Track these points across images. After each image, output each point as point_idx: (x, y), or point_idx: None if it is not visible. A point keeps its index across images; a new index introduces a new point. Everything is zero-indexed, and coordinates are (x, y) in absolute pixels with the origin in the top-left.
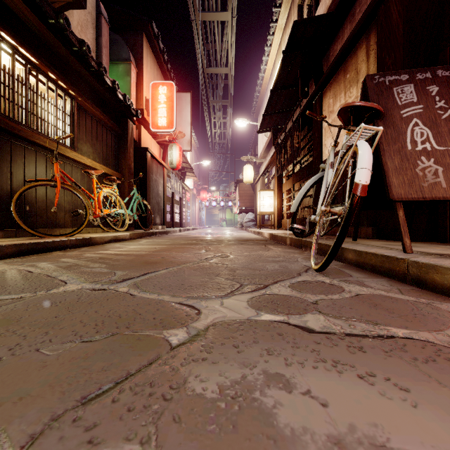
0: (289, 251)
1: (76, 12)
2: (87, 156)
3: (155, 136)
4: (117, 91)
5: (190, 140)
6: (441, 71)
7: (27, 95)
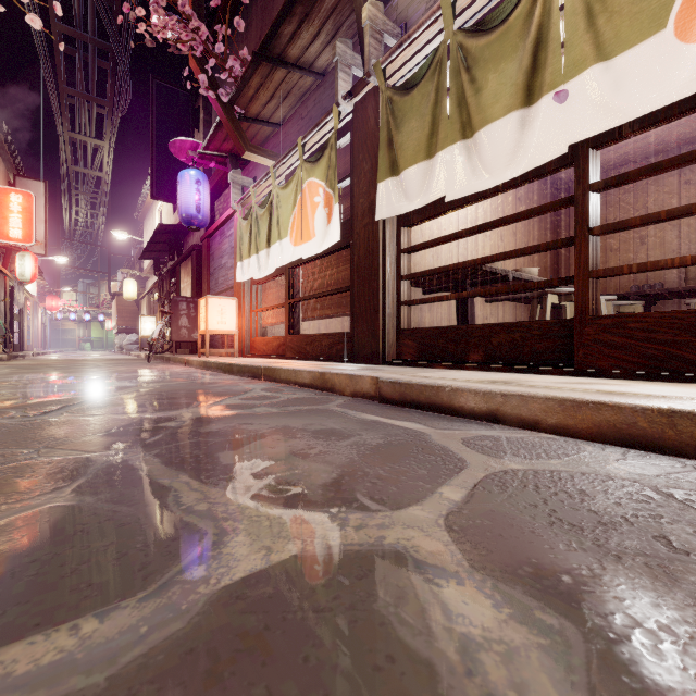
0: None
1: None
2: None
3: None
4: None
5: (44, 242)
6: (196, 299)
7: None
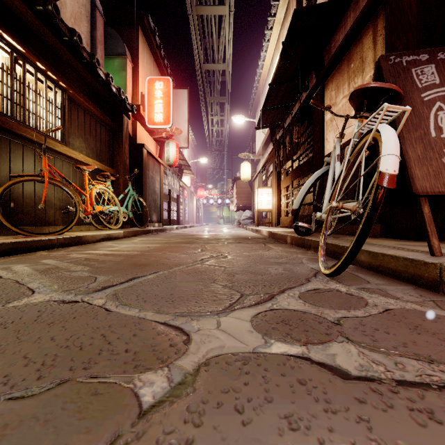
0: (291, 251)
1: (69, 3)
2: (79, 151)
3: (152, 133)
4: (111, 85)
5: (187, 137)
6: None
7: (13, 85)
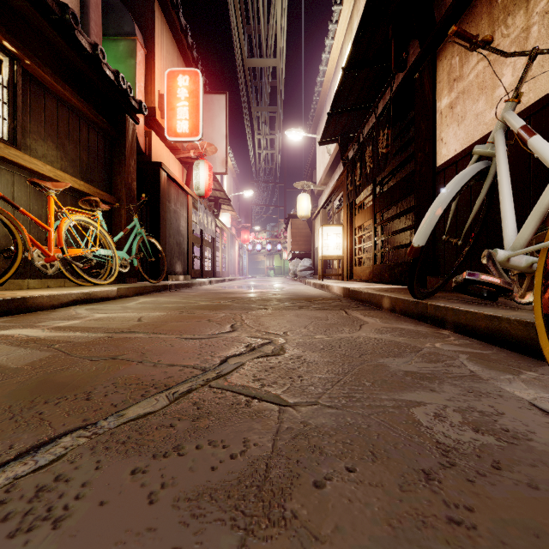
0: (406, 328)
1: None
2: (48, 162)
3: (176, 151)
4: (102, 64)
5: (225, 160)
6: None
7: None
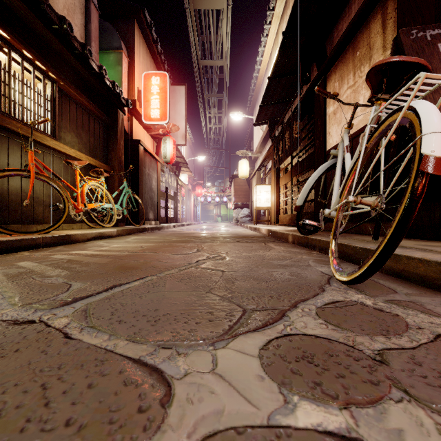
0: (294, 251)
1: None
2: (71, 146)
3: (149, 129)
4: (104, 78)
5: (184, 134)
6: None
7: None
